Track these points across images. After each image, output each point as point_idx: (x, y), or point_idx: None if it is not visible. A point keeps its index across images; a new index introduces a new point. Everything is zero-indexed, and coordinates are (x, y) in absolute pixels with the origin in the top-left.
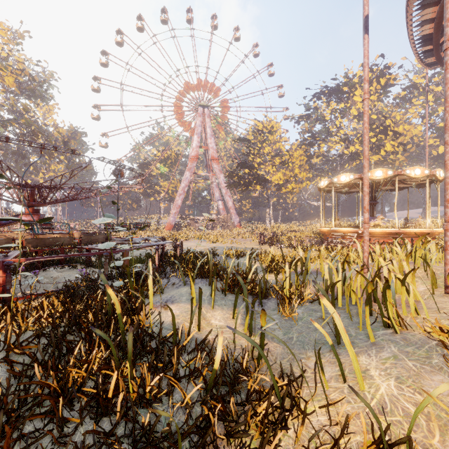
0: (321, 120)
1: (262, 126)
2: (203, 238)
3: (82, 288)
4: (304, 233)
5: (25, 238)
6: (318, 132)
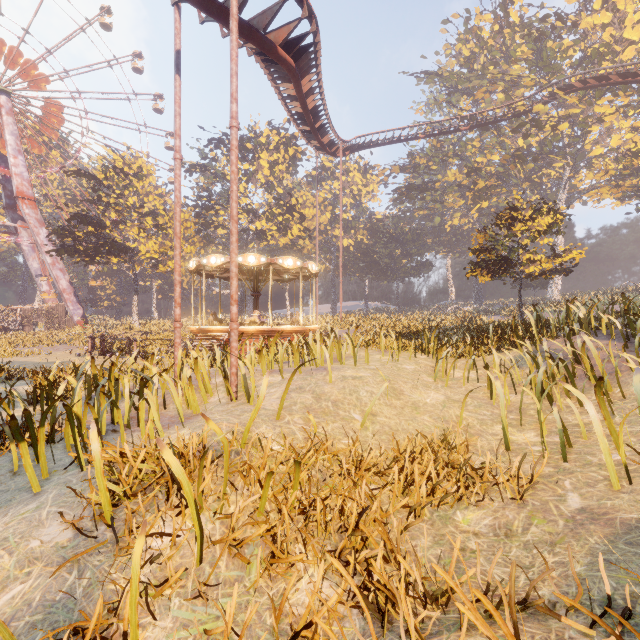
0: (221, 178)
1: (123, 162)
2: None
3: None
4: None
5: None
6: (219, 194)
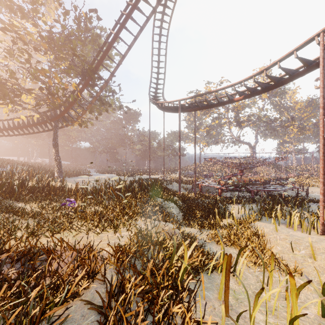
0: None
1: None
2: None
3: (236, 198)
4: None
5: (245, 179)
6: None
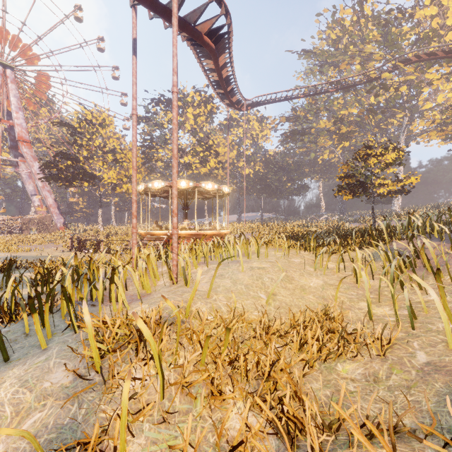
0: (160, 126)
1: (92, 115)
2: None
3: None
4: (130, 236)
5: None
6: (158, 137)
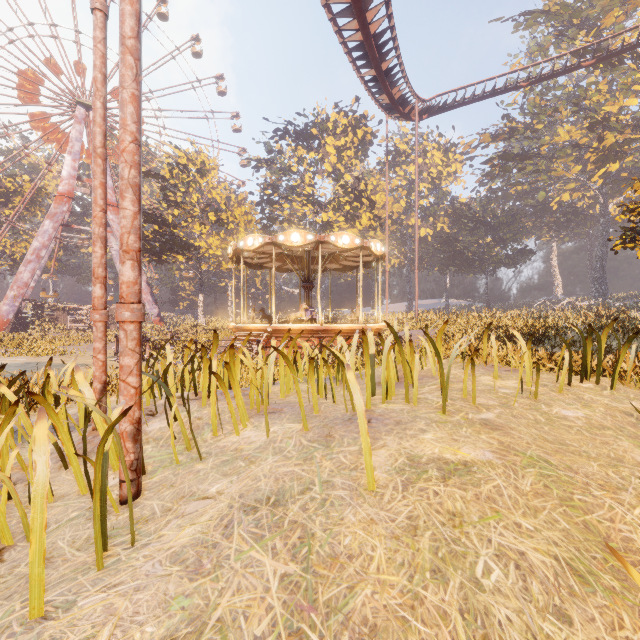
0: (286, 170)
1: (187, 159)
2: (22, 345)
3: None
4: (226, 333)
5: None
6: (286, 189)
